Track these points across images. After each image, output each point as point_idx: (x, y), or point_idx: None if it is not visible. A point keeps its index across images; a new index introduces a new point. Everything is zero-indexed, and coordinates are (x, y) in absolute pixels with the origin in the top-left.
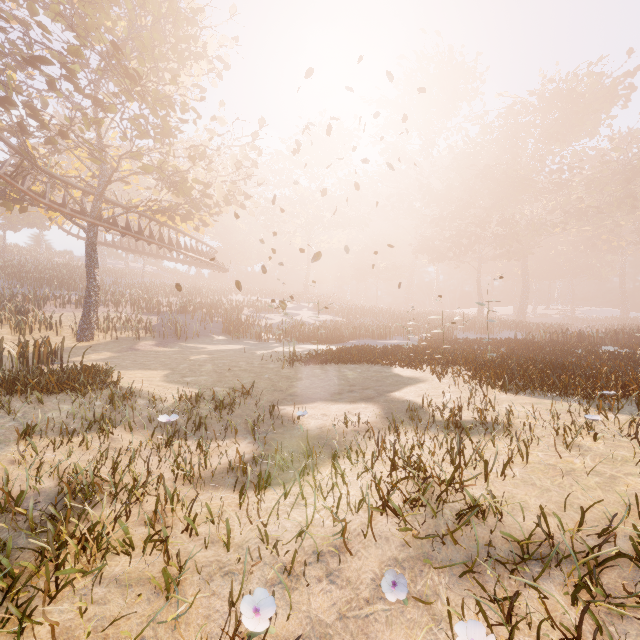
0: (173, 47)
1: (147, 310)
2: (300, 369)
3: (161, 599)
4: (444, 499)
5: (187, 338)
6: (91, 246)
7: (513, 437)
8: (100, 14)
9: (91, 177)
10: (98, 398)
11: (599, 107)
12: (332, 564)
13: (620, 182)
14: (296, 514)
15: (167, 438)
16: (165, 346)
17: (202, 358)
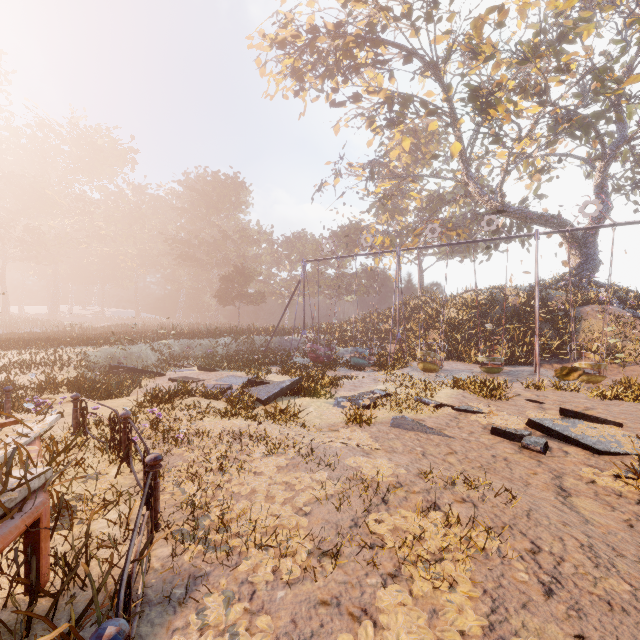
0: None
1: None
2: None
3: None
4: None
5: None
6: None
7: None
8: None
9: None
10: None
11: (115, 163)
12: None
13: (127, 224)
14: None
15: None
16: None
17: None
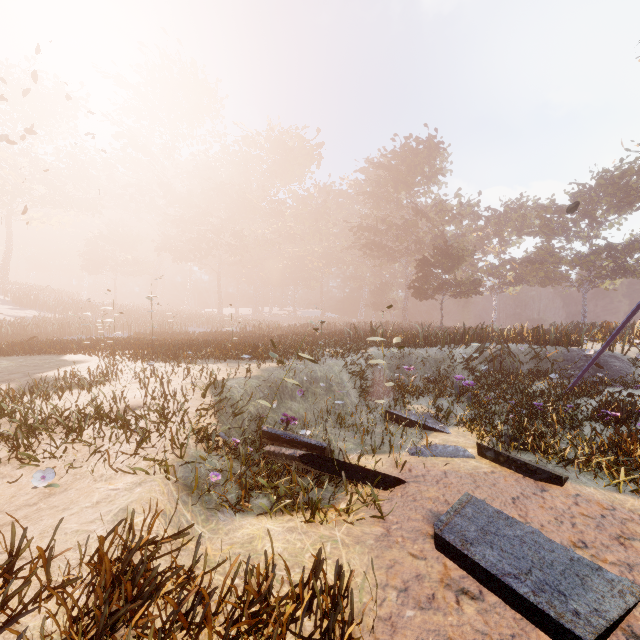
0: None
1: None
2: None
3: None
4: None
5: None
6: None
7: (107, 384)
8: None
9: None
10: None
11: (303, 162)
12: None
13: (313, 220)
14: None
15: None
16: None
17: None
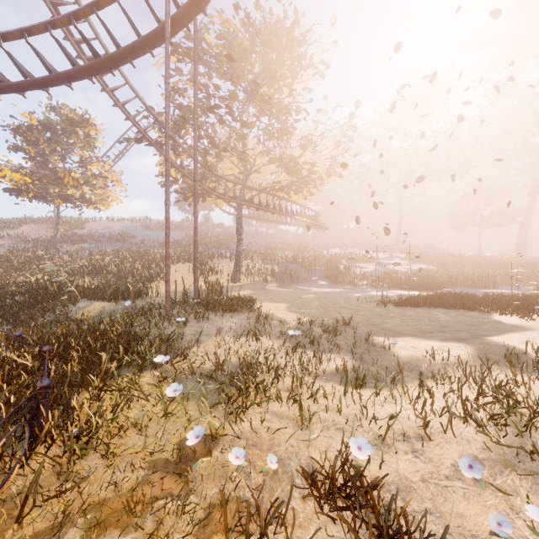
0: (289, 67)
1: (271, 262)
2: (392, 310)
3: (300, 430)
4: (532, 423)
5: (298, 282)
6: (239, 219)
7: None
8: (245, 64)
9: (238, 173)
10: (250, 317)
11: None
12: (417, 446)
13: None
14: (387, 407)
15: (293, 346)
16: (284, 287)
17: (310, 297)
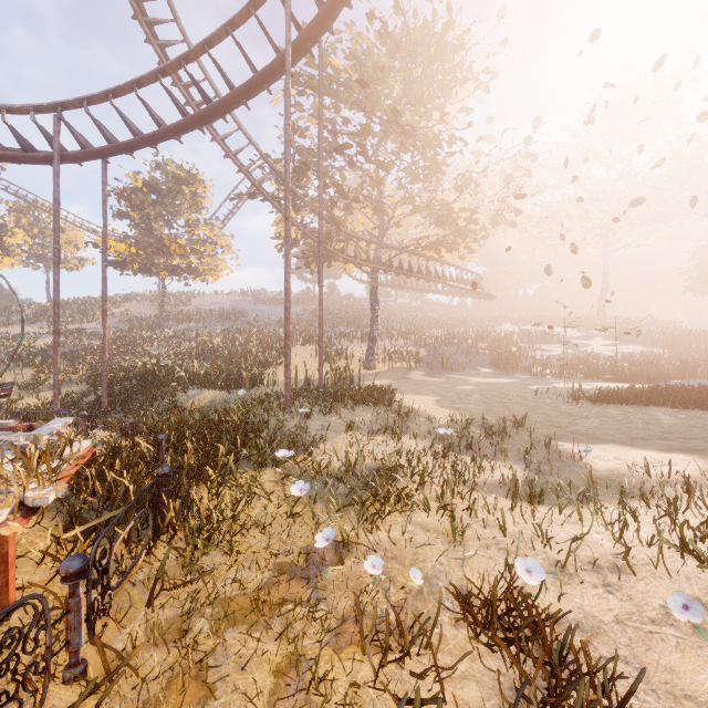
0: (440, 84)
1: (415, 343)
2: (586, 407)
3: (451, 546)
4: None
5: (452, 370)
6: (373, 288)
7: None
8: (382, 87)
9: (373, 228)
10: (388, 412)
11: None
12: (610, 579)
13: None
14: (571, 529)
15: (444, 448)
16: (432, 376)
17: (469, 389)
